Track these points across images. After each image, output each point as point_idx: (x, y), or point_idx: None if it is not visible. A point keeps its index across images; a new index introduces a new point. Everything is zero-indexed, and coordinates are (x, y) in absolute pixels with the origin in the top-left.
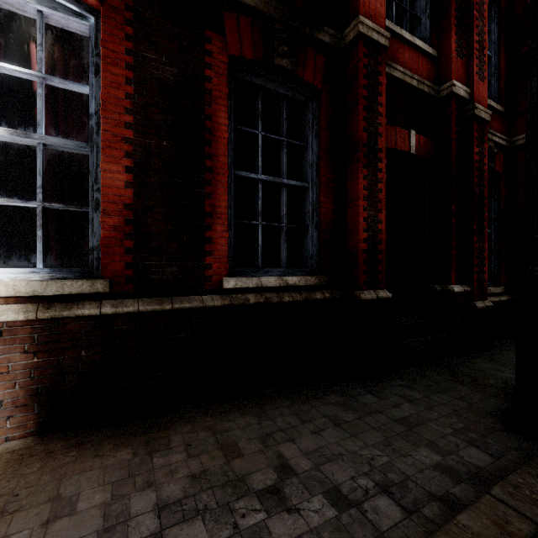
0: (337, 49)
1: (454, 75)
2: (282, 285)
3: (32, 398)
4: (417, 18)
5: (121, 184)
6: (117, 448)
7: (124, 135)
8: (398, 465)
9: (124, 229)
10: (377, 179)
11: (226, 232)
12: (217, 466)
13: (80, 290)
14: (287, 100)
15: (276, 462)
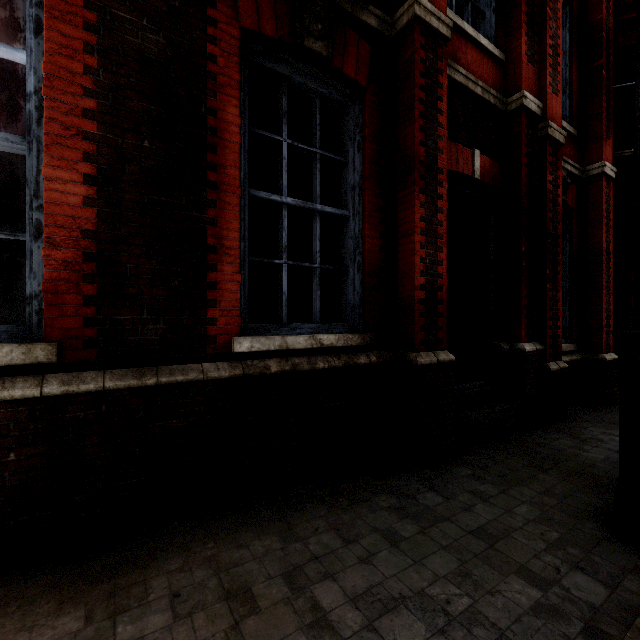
0: (386, 37)
1: (524, 84)
2: (315, 346)
3: None
4: (480, 11)
5: (77, 200)
6: (60, 609)
7: (82, 128)
8: (484, 610)
9: (82, 268)
10: (436, 208)
11: (237, 274)
12: (218, 633)
13: (7, 360)
14: (321, 100)
15: (309, 619)
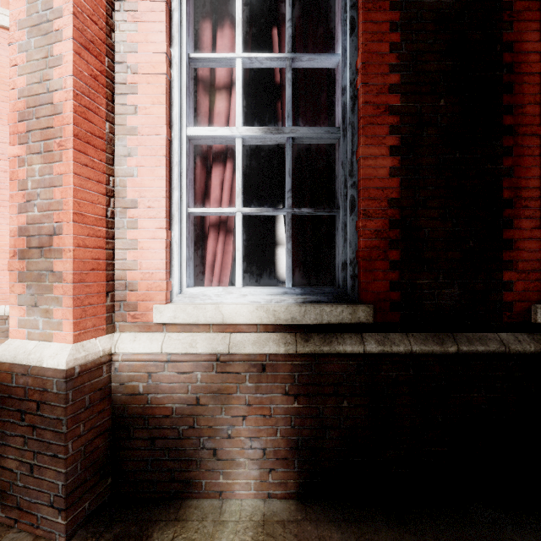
0: None
1: None
2: None
3: (292, 452)
4: None
5: (384, 172)
6: None
7: (388, 104)
8: None
9: (388, 235)
10: None
11: (537, 229)
12: None
13: (339, 319)
14: None
15: None
